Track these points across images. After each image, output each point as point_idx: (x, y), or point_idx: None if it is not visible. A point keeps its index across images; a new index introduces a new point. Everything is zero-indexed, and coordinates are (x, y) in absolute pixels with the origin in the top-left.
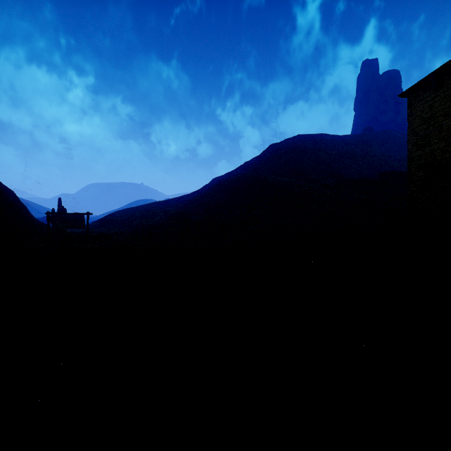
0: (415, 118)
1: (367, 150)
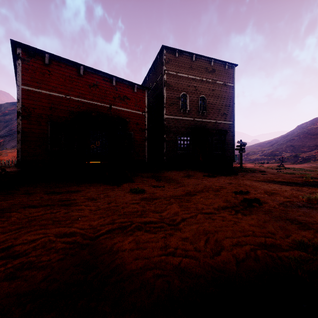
0: None
1: None
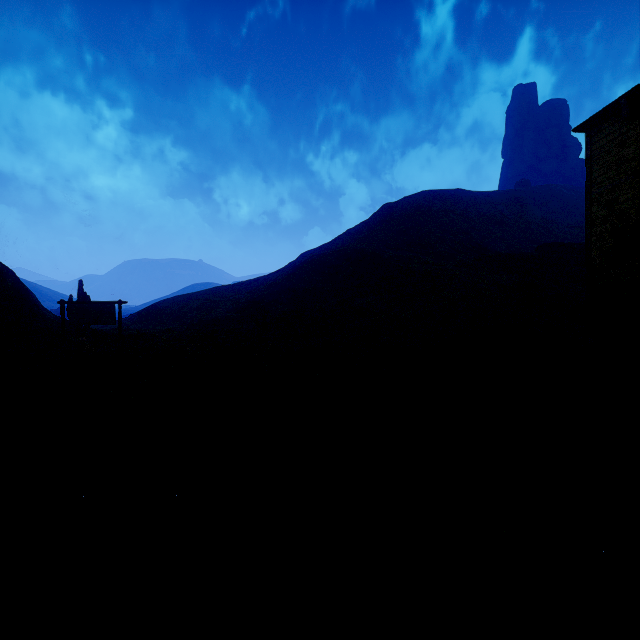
0: (597, 162)
1: (521, 213)
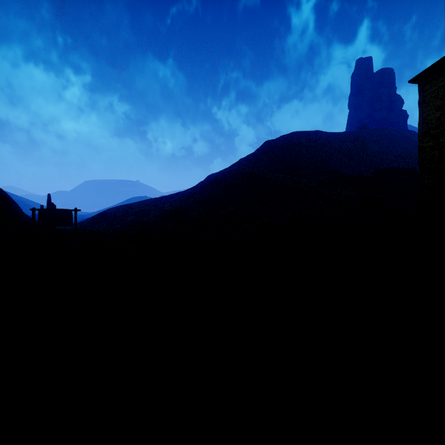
0: (427, 105)
1: (362, 147)
